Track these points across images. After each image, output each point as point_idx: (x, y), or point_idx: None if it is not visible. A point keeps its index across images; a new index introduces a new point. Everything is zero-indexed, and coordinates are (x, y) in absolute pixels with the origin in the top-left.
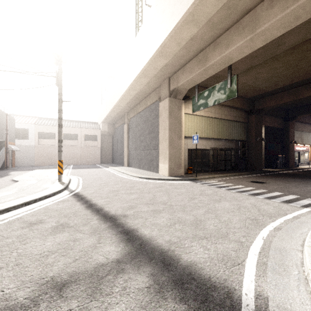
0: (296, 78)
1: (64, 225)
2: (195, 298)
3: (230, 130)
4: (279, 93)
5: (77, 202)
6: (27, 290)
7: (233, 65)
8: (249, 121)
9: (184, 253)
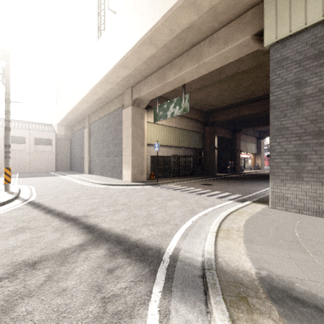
0: (237, 99)
1: (24, 228)
2: (136, 255)
3: (188, 139)
4: (227, 109)
5: (34, 209)
6: (2, 270)
7: (189, 83)
8: (205, 132)
9: (134, 235)
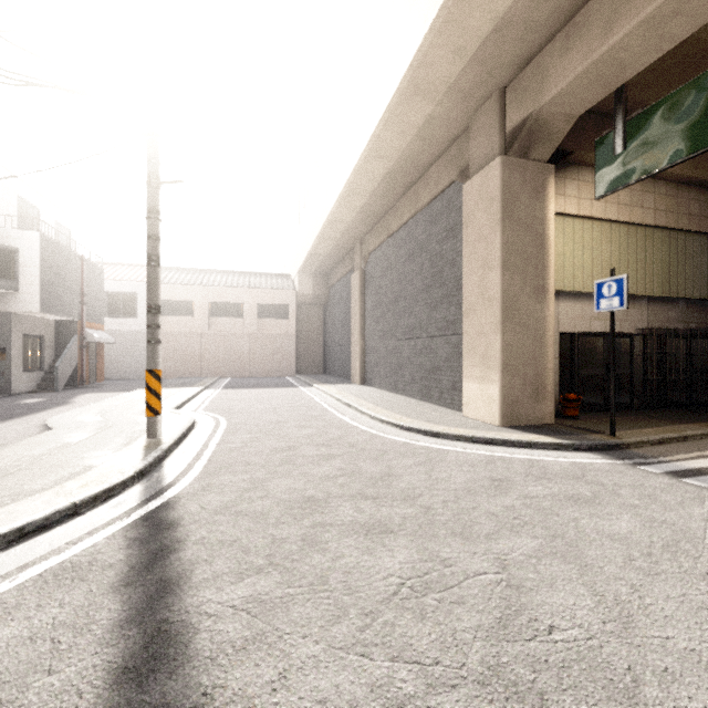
0: None
1: None
2: None
3: (706, 270)
4: None
5: (116, 594)
6: None
7: None
8: None
9: None
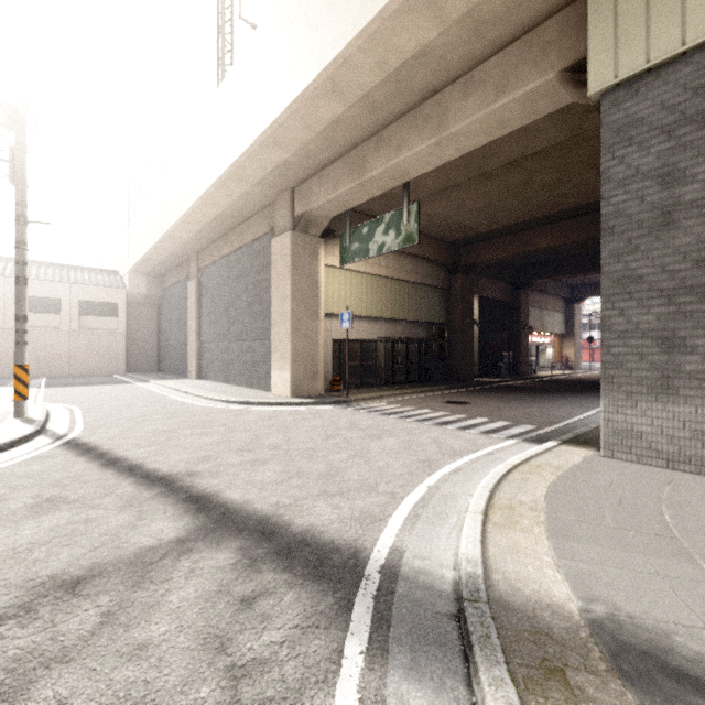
0: (523, 215)
1: (55, 501)
2: (306, 565)
3: (416, 304)
4: (500, 238)
5: (79, 457)
6: (5, 598)
7: (417, 180)
8: (451, 287)
9: (299, 517)
